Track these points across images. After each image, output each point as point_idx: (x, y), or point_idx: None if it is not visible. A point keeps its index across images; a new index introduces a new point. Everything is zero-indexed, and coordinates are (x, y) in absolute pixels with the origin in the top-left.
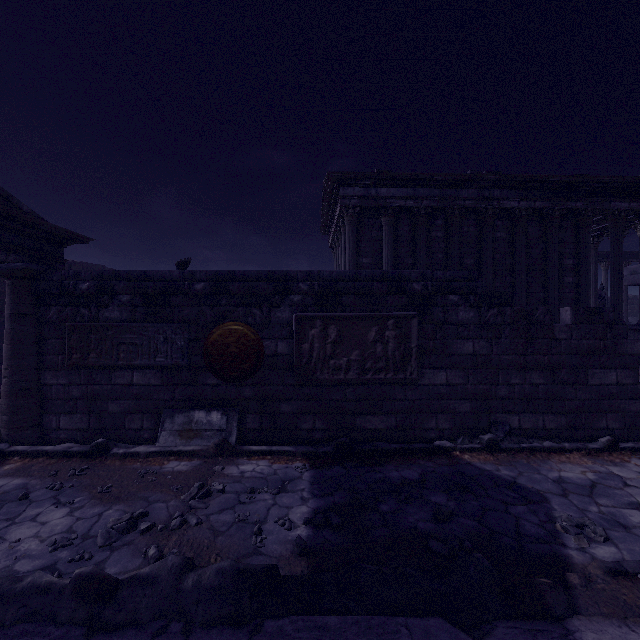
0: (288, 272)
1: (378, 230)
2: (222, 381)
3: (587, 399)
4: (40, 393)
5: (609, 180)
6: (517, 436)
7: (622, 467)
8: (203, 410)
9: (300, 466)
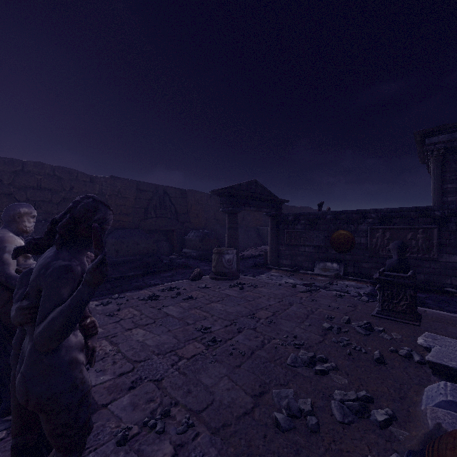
0: (366, 210)
1: None
2: (337, 252)
3: None
4: (277, 252)
5: None
6: None
7: None
8: (330, 262)
9: (368, 285)
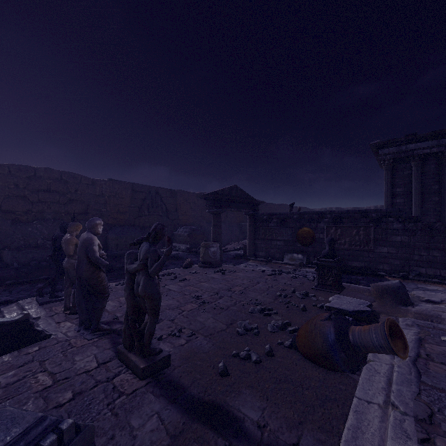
0: (323, 211)
1: (408, 170)
2: (302, 245)
3: None
4: (255, 245)
5: None
6: (423, 277)
7: None
8: (296, 254)
9: None
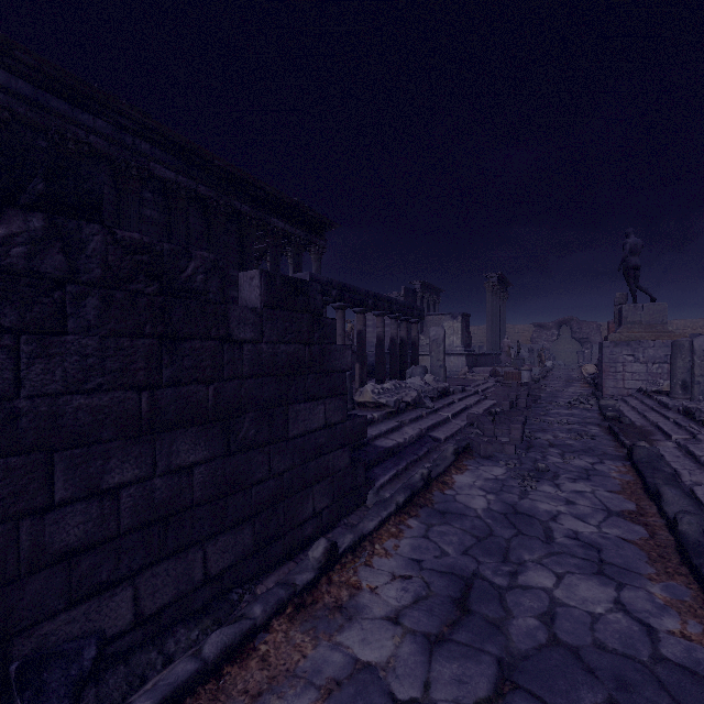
0: None
1: None
2: None
3: (288, 469)
4: None
5: (271, 191)
6: (127, 658)
7: (361, 618)
8: None
9: None
